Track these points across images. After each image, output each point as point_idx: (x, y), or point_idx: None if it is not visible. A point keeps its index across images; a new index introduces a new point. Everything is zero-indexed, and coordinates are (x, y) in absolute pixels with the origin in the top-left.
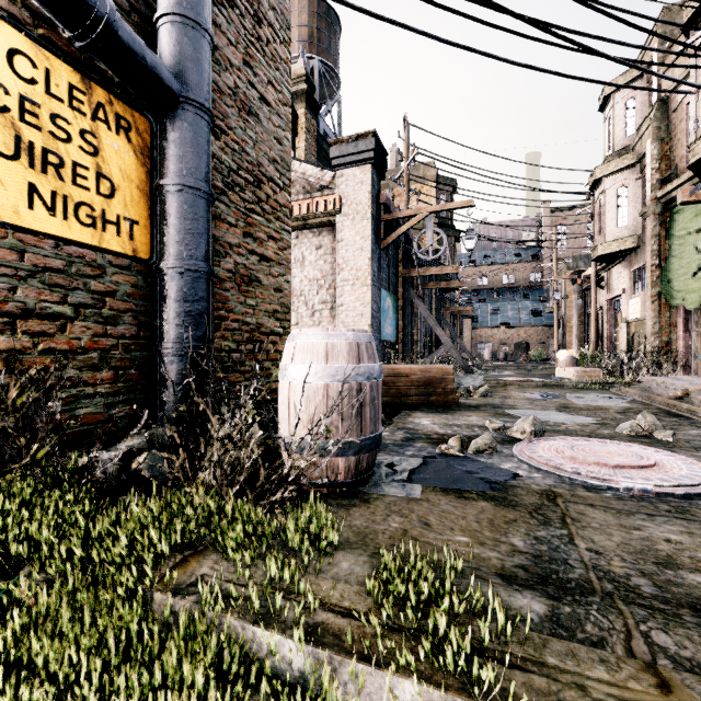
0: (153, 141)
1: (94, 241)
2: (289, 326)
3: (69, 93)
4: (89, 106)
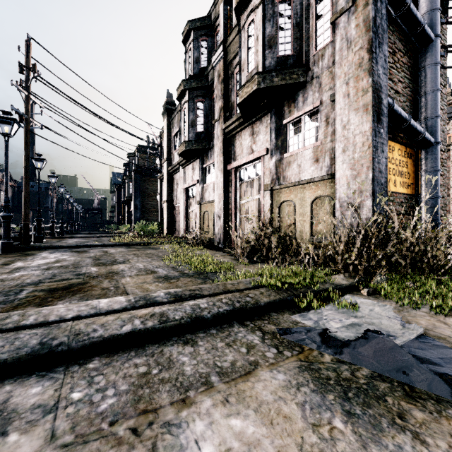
0: (415, 156)
1: (407, 192)
2: (446, 213)
3: (404, 153)
4: (406, 155)
